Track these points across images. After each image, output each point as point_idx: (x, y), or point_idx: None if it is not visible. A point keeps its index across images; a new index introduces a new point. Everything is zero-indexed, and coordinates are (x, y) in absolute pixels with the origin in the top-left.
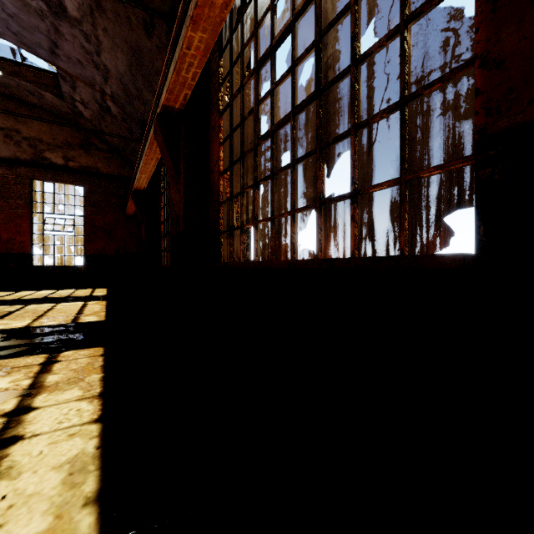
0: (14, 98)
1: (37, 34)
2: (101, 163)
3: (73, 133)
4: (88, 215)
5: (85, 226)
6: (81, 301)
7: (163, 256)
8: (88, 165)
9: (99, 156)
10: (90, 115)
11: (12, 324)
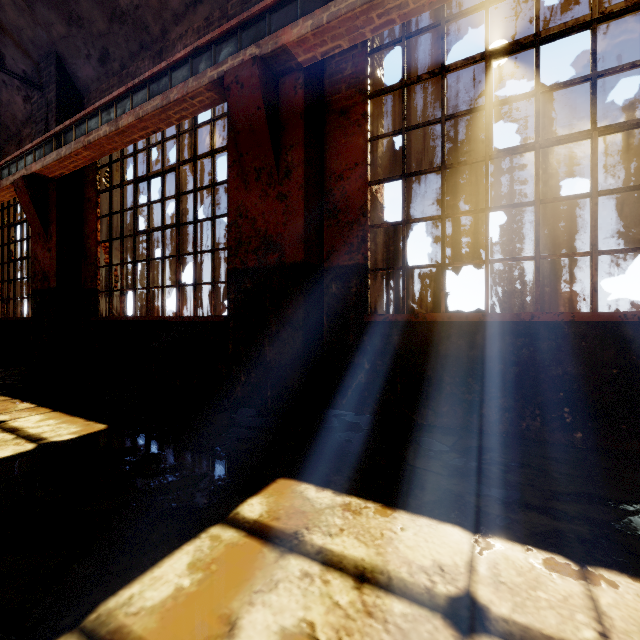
0: None
1: None
2: None
3: None
4: None
5: None
6: None
7: None
8: None
9: None
10: None
11: None
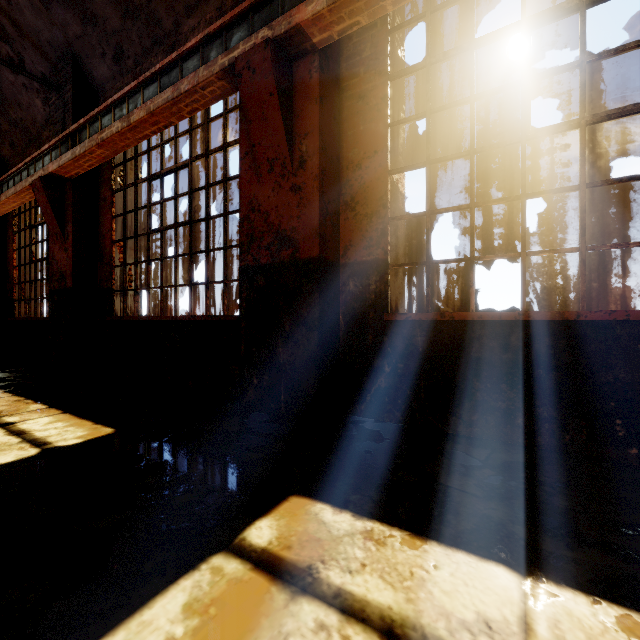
0: None
1: None
2: None
3: None
4: None
5: None
6: None
7: None
8: None
9: None
10: None
11: None
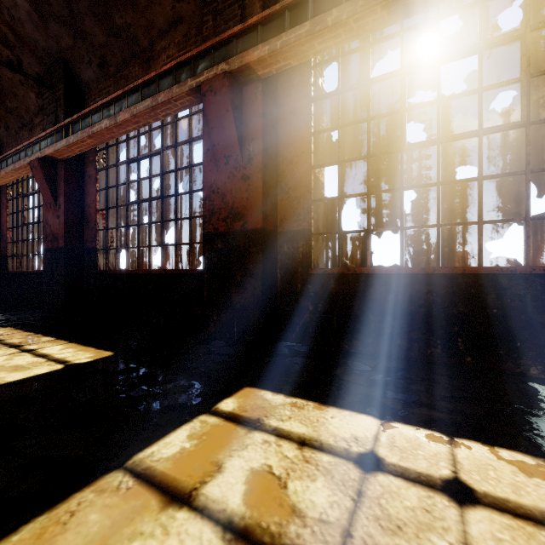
0: None
1: None
2: None
3: None
4: None
5: None
6: None
7: None
8: None
9: None
10: None
11: None
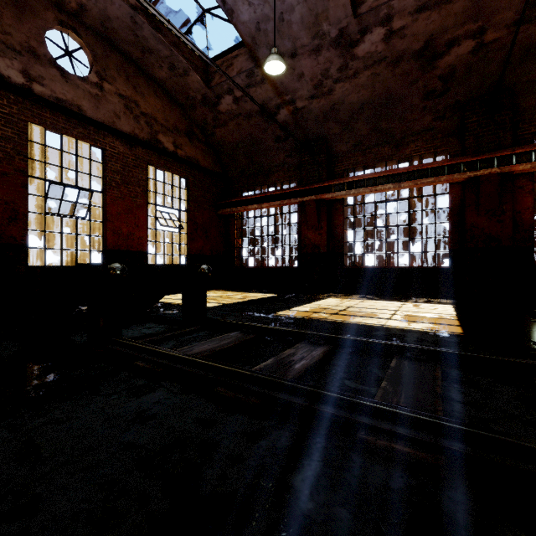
0: (135, 62)
1: (286, 41)
2: (200, 155)
3: (180, 118)
4: (191, 211)
5: (189, 223)
6: (320, 299)
7: (344, 259)
8: (191, 156)
9: (199, 147)
10: (228, 109)
11: (433, 311)
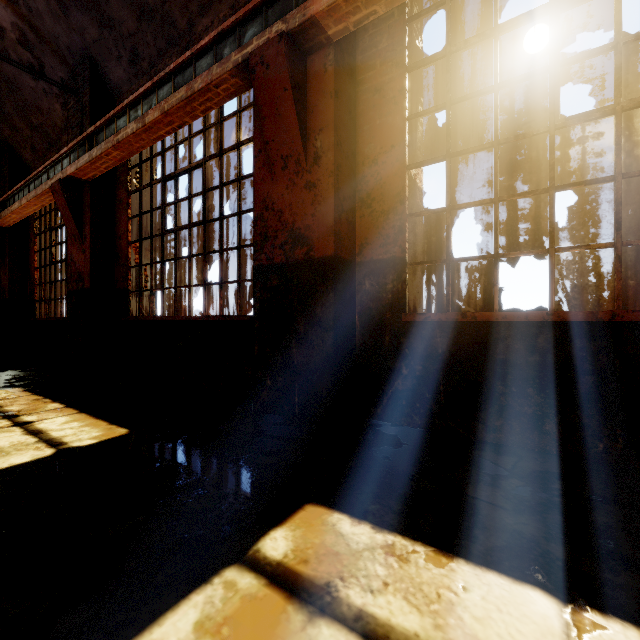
0: None
1: None
2: None
3: None
4: None
5: None
6: None
7: None
8: None
9: None
10: None
11: None
